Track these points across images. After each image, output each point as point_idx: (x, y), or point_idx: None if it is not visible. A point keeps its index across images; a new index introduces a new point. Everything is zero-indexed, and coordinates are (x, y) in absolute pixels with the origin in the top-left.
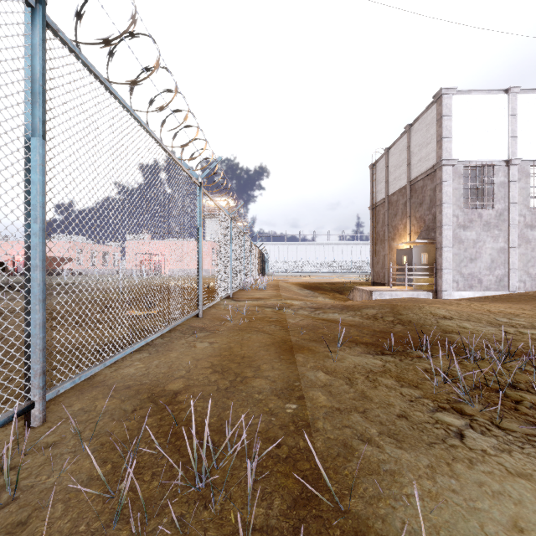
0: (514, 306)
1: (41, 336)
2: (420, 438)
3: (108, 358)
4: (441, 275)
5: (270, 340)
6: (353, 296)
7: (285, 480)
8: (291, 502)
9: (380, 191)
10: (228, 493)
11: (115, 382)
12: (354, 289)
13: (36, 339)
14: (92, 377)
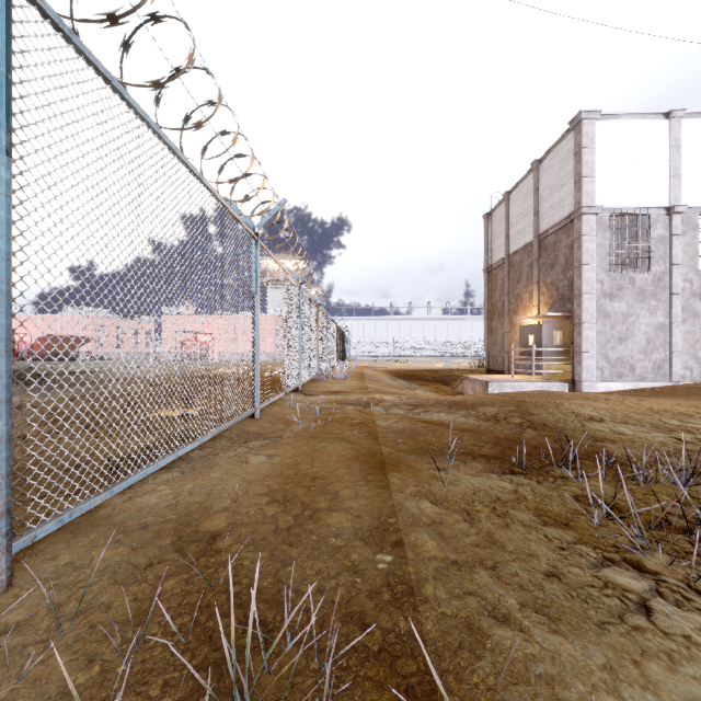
0: (683, 403)
1: (4, 455)
2: (585, 614)
3: (118, 483)
4: (581, 360)
5: (353, 452)
6: (463, 389)
7: (377, 695)
8: None
9: (498, 249)
10: None
11: (127, 518)
12: (464, 379)
13: None
14: (94, 510)
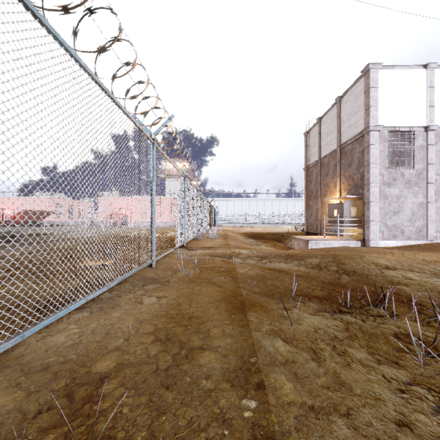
0: None
1: None
2: None
3: (30, 327)
4: (369, 226)
5: (221, 294)
6: (291, 244)
7: None
8: None
9: (313, 154)
10: None
11: (34, 358)
12: (292, 238)
13: None
14: (10, 349)
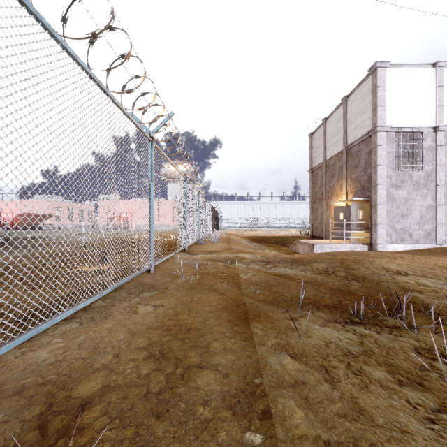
0: None
1: None
2: None
3: (6, 343)
4: (376, 229)
5: (222, 302)
6: (296, 248)
7: None
8: None
9: (318, 156)
10: None
11: (8, 379)
12: (297, 242)
13: None
14: None
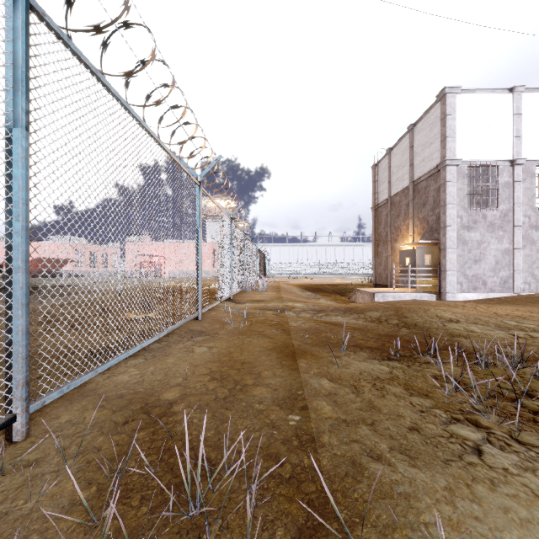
0: (521, 309)
1: (24, 343)
2: (435, 454)
3: (100, 365)
4: (445, 276)
5: (272, 344)
6: (356, 298)
7: (288, 505)
8: (295, 532)
9: (383, 192)
10: (224, 522)
11: (108, 390)
12: (356, 291)
13: (18, 347)
14: (83, 385)
